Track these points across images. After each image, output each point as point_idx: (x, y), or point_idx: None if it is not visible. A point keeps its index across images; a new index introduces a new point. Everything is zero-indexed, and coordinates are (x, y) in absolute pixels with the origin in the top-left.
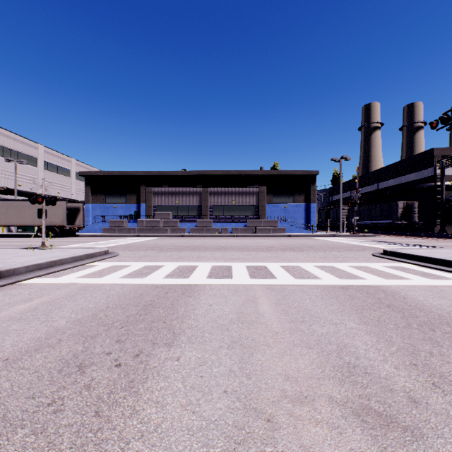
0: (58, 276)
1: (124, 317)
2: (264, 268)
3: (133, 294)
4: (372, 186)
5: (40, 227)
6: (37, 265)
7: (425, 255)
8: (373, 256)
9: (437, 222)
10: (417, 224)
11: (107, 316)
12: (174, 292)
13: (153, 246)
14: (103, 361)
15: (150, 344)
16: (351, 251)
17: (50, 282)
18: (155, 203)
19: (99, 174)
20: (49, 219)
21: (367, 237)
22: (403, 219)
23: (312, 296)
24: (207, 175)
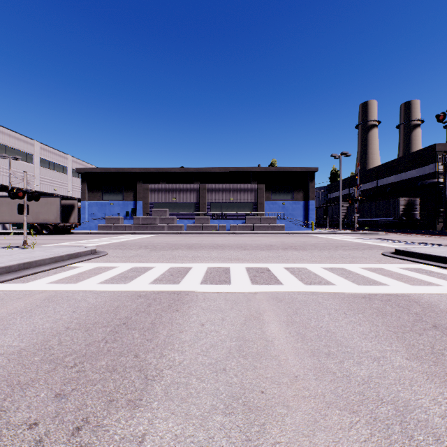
0: (27, 281)
1: (84, 346)
2: (266, 271)
3: (107, 306)
4: (371, 183)
5: (33, 225)
6: (5, 268)
7: (446, 255)
8: (384, 256)
9: (439, 220)
10: (418, 221)
11: (61, 344)
12: (159, 304)
13: (147, 245)
14: (16, 445)
15: (104, 402)
16: (357, 249)
17: (14, 289)
18: (152, 200)
19: (95, 170)
20: (43, 216)
21: (368, 235)
22: (405, 216)
23: (331, 310)
24: (204, 172)
